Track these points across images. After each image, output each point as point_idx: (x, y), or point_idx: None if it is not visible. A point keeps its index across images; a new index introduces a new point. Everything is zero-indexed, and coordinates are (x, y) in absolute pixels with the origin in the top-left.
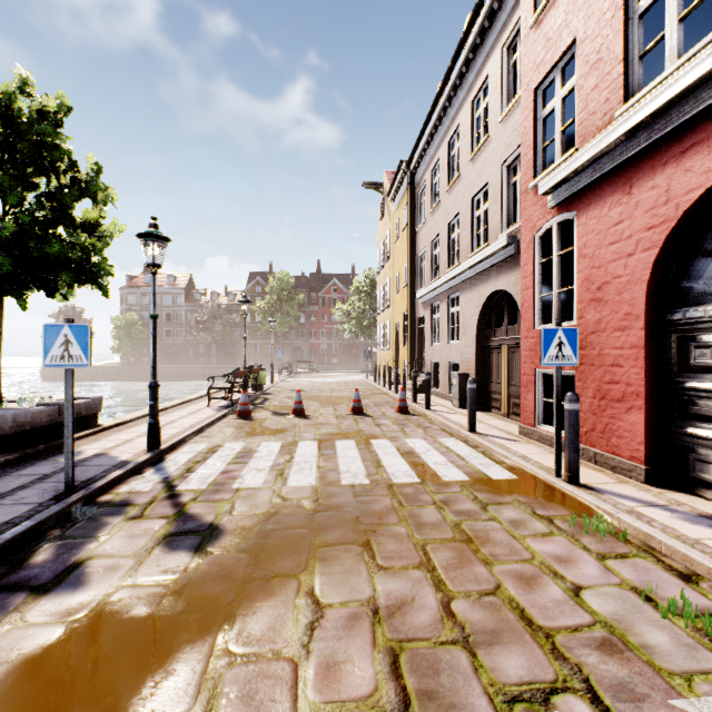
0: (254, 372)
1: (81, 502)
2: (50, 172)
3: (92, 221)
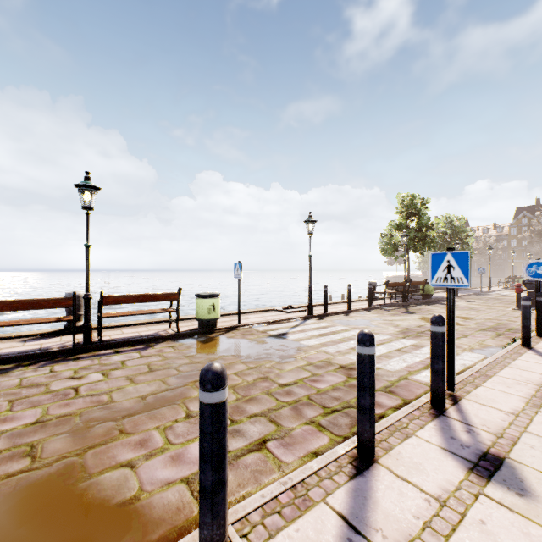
0: (516, 278)
1: (483, 293)
2: (461, 234)
3: (468, 241)
